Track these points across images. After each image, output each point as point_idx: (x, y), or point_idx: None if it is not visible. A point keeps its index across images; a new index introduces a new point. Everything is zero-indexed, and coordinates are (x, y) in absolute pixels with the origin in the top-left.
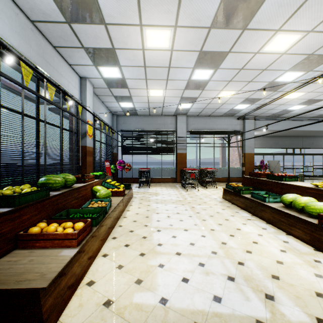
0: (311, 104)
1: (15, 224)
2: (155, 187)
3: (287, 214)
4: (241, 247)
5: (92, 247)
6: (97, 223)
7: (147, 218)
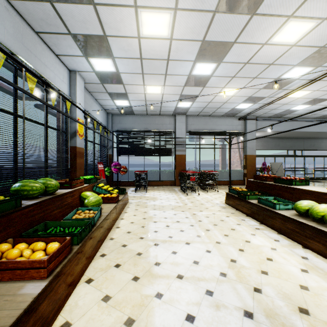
0: (315, 104)
1: None
2: (153, 191)
3: (303, 224)
4: (255, 266)
5: (71, 272)
6: (80, 240)
7: (143, 228)
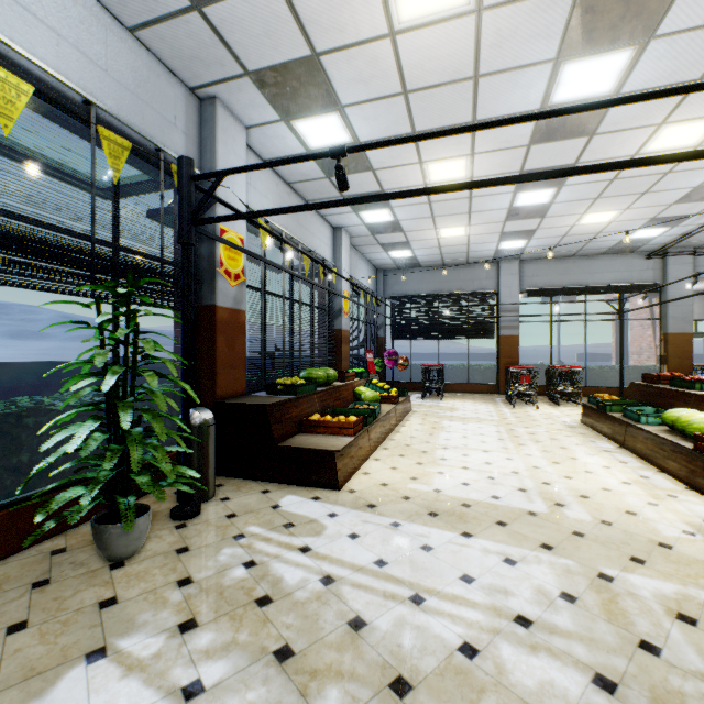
0: None
1: (298, 411)
2: (453, 400)
3: (663, 440)
4: (561, 473)
5: (363, 446)
6: (368, 423)
7: (431, 435)
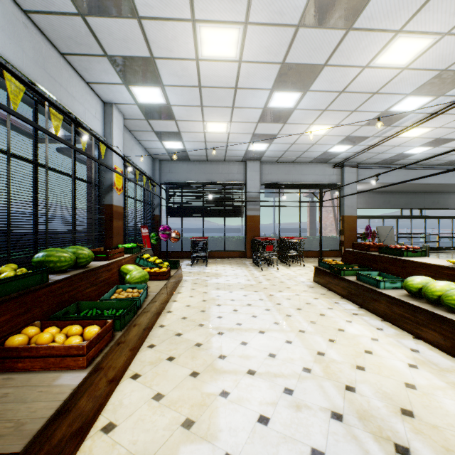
0: (439, 146)
1: None
2: (215, 266)
3: (414, 308)
4: (349, 360)
5: (113, 364)
6: (123, 325)
7: (203, 313)
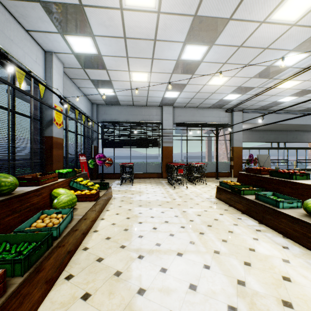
0: (303, 96)
1: None
2: (139, 184)
3: None
4: (271, 292)
5: None
6: (28, 267)
7: (126, 231)
